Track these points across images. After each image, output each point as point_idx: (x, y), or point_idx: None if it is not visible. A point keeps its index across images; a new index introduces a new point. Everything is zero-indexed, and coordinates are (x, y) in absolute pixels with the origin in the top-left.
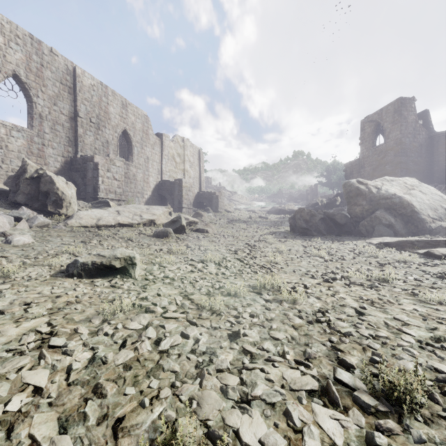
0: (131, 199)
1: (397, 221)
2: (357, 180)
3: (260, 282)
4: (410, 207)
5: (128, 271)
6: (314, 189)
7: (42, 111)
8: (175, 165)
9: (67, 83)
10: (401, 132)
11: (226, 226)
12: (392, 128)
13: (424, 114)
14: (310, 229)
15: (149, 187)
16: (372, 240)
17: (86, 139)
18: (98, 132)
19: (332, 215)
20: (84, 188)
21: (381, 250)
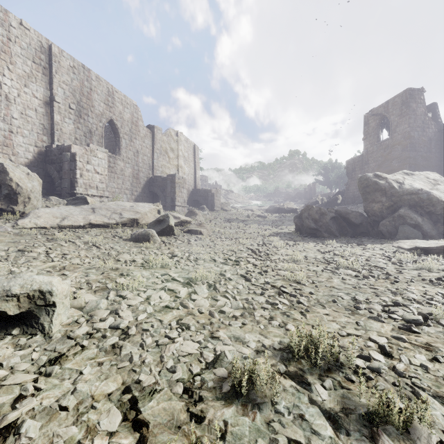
0: (118, 196)
1: (425, 221)
2: (374, 173)
3: (297, 344)
4: (440, 204)
5: (37, 319)
6: (313, 188)
7: (9, 92)
8: (168, 160)
9: (42, 63)
10: (409, 125)
11: (223, 226)
12: (400, 121)
13: (432, 107)
14: (320, 230)
15: (139, 183)
16: (400, 243)
17: (64, 127)
18: (79, 120)
19: (345, 214)
20: (60, 182)
21: (422, 258)
